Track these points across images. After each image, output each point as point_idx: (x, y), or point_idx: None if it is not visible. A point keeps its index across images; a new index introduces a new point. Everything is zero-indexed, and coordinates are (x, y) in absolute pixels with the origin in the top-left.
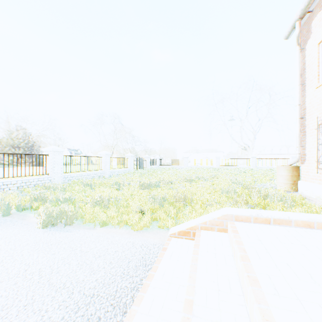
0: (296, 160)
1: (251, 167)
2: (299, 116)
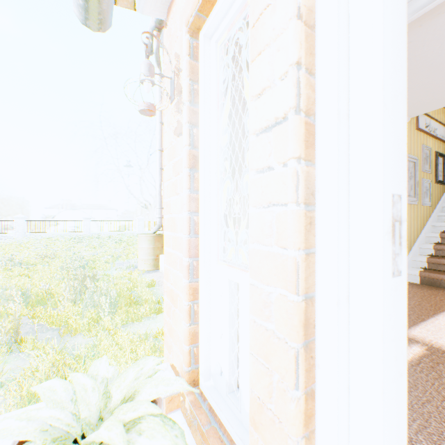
0: (157, 227)
1: (139, 232)
2: (160, 166)
